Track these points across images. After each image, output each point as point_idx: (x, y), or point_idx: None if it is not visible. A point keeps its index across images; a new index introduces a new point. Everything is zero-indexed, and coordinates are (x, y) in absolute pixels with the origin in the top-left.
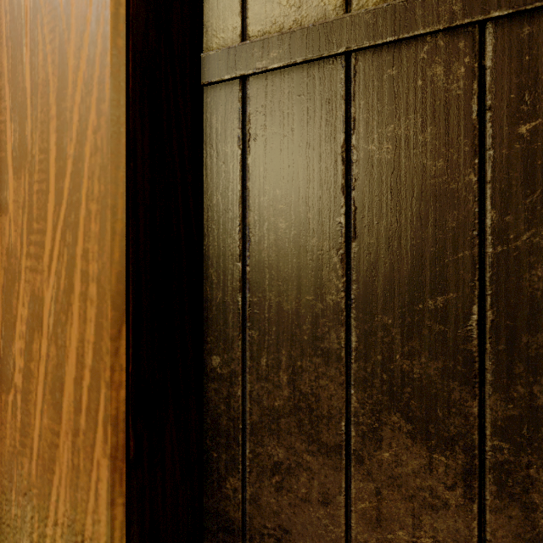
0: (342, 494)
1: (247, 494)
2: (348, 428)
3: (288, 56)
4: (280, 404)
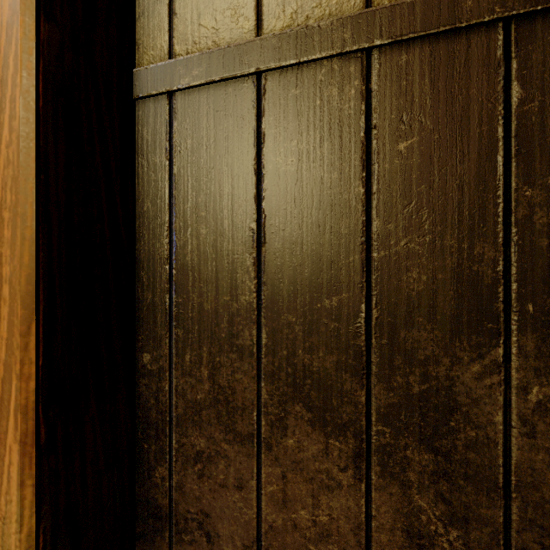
0: (254, 478)
1: (173, 482)
2: (259, 417)
3: (207, 74)
4: (202, 397)
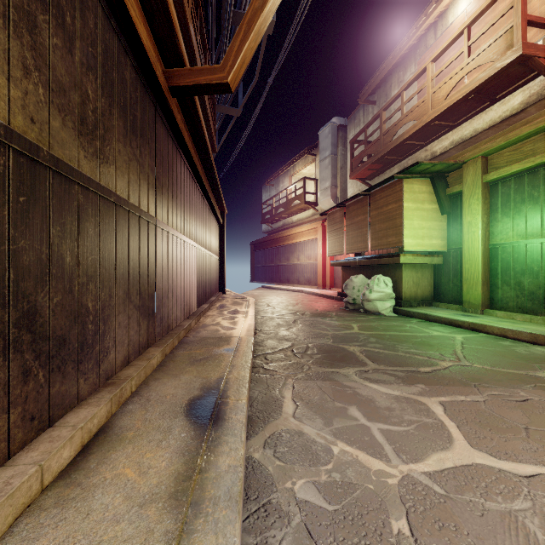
0: None
1: None
2: None
3: None
4: None
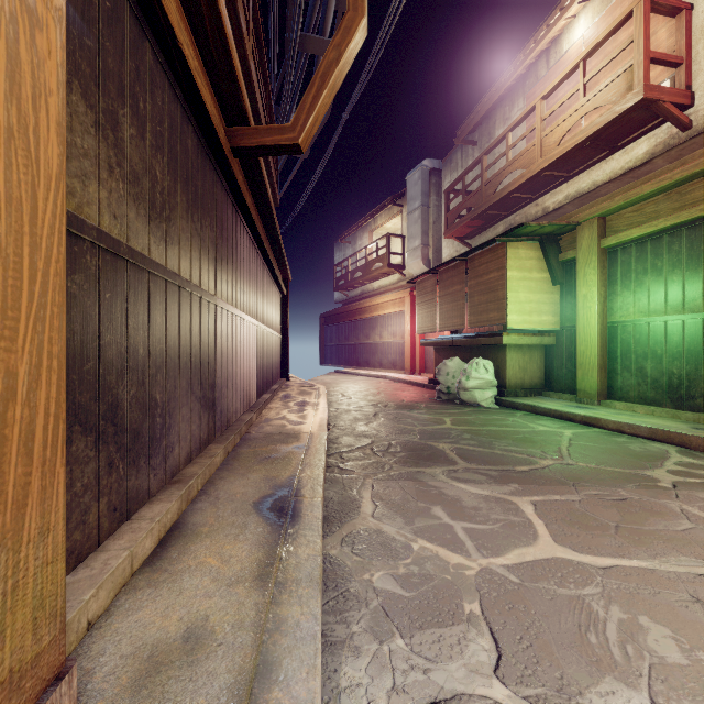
0: None
1: None
2: None
3: None
4: None
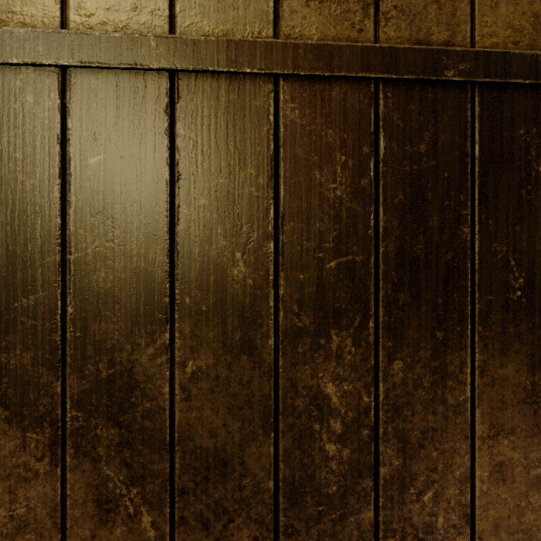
0: None
1: None
2: None
3: None
4: None
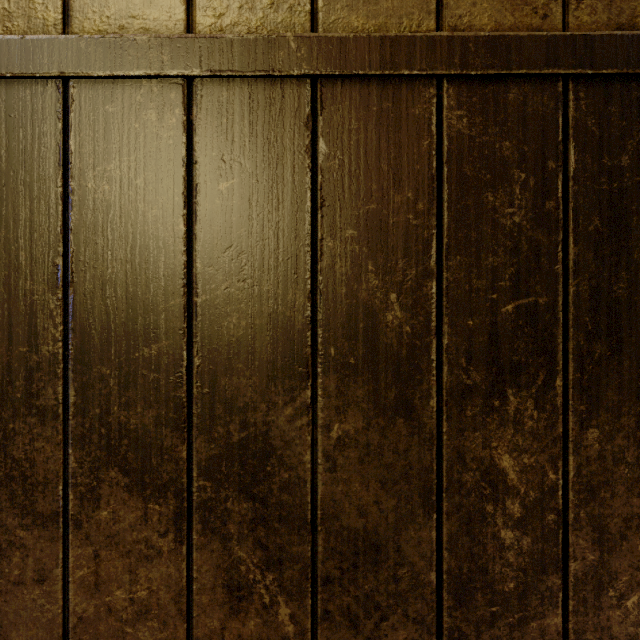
0: (59, 566)
1: None
2: (66, 491)
3: None
4: None
